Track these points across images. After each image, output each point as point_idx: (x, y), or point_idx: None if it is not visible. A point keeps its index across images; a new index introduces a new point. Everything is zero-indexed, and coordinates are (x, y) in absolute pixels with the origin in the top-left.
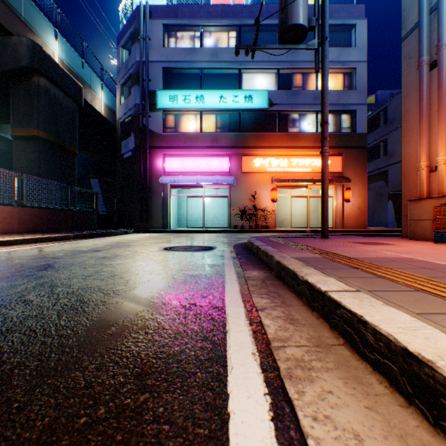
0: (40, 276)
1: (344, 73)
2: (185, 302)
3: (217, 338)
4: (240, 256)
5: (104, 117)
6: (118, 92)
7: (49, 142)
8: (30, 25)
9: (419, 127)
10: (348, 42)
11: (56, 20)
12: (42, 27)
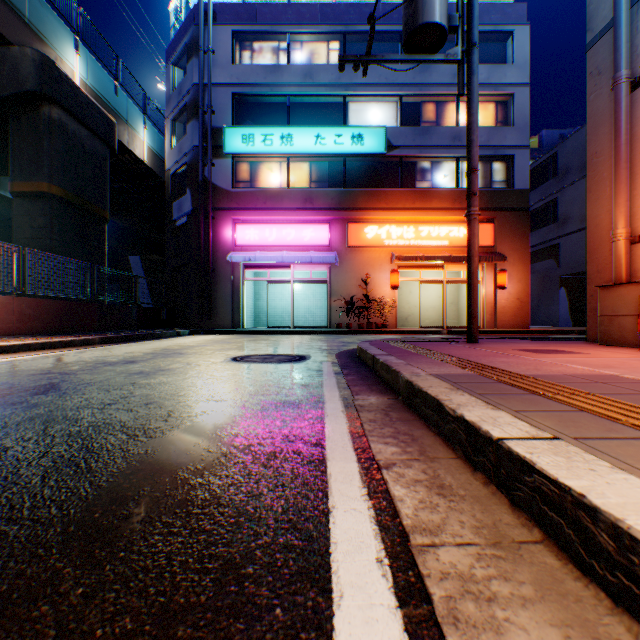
0: (34, 404)
1: (497, 102)
2: (260, 451)
3: (313, 525)
4: (347, 370)
5: (147, 166)
6: (167, 130)
7: (66, 202)
8: (37, 30)
9: (614, 177)
10: (503, 56)
11: (76, 24)
12: (56, 34)
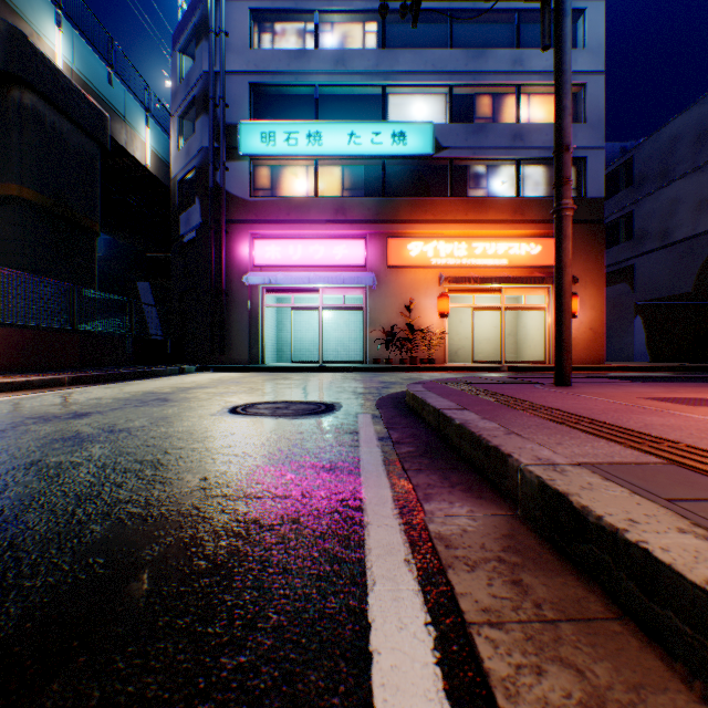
0: None
1: None
2: None
3: None
4: (397, 432)
5: (150, 173)
6: (174, 129)
7: (43, 209)
8: None
9: None
10: (572, 40)
11: None
12: (31, 4)
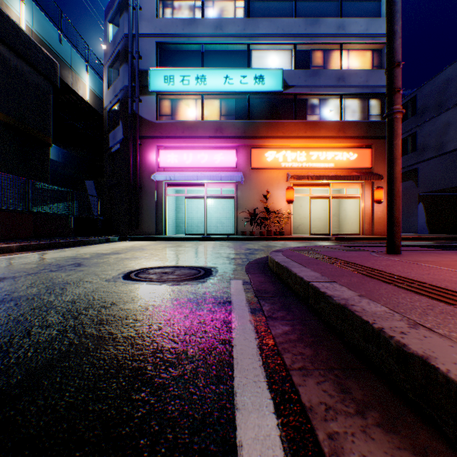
0: None
1: (373, 50)
2: None
3: None
4: (268, 303)
5: (89, 105)
6: (105, 75)
7: (8, 126)
8: None
9: None
10: (378, 13)
11: None
12: None
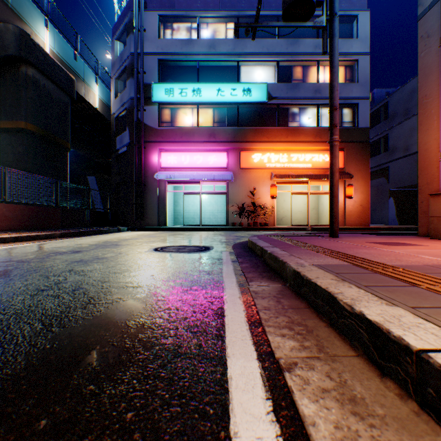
0: None
1: (346, 66)
2: (162, 345)
3: None
4: (241, 259)
5: (98, 112)
6: (112, 86)
7: (38, 135)
8: (18, 12)
9: None
10: (350, 33)
11: (46, 9)
12: (31, 15)
